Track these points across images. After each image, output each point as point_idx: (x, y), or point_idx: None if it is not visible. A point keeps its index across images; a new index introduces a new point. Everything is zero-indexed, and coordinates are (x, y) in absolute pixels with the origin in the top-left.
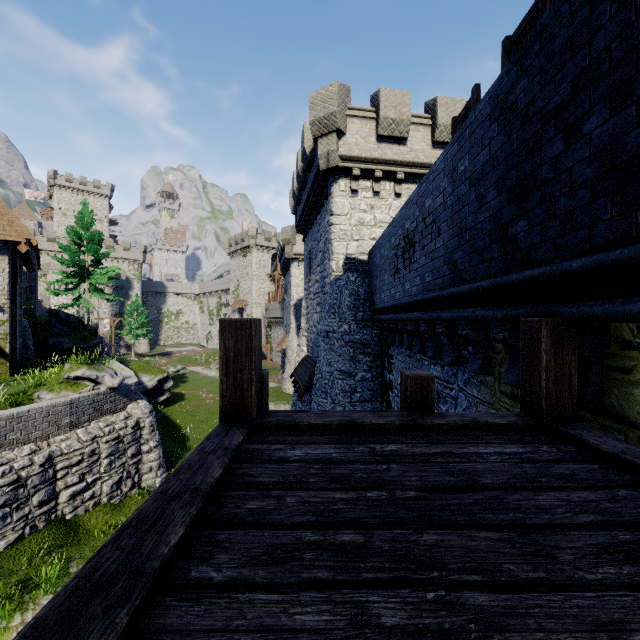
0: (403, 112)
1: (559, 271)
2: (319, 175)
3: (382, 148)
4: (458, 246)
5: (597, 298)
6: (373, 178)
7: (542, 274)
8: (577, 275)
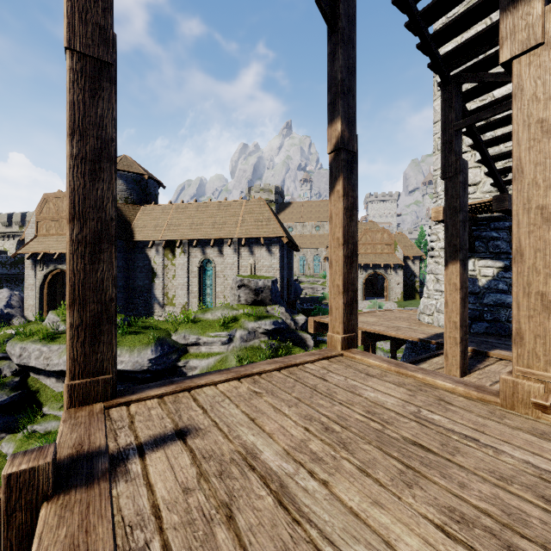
0: None
1: None
2: None
3: None
4: None
5: None
6: None
7: None
8: None
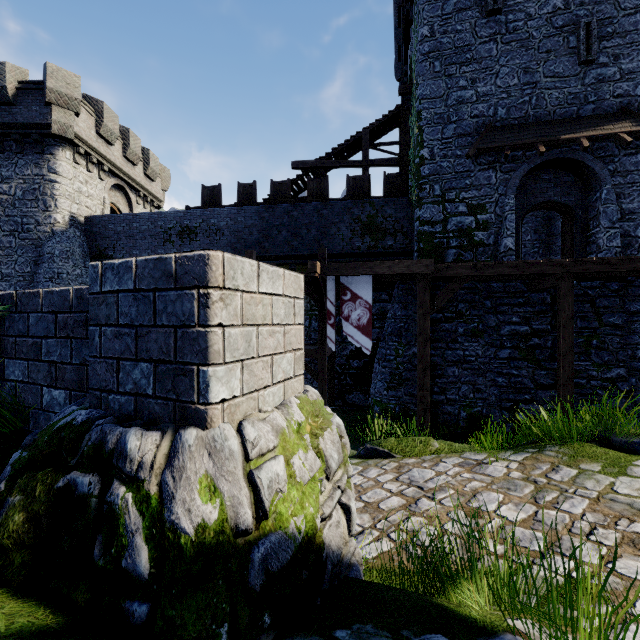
0: (116, 128)
1: (278, 255)
2: (33, 128)
3: (99, 143)
4: (238, 242)
5: (282, 260)
6: (89, 160)
7: (274, 255)
8: (281, 256)
